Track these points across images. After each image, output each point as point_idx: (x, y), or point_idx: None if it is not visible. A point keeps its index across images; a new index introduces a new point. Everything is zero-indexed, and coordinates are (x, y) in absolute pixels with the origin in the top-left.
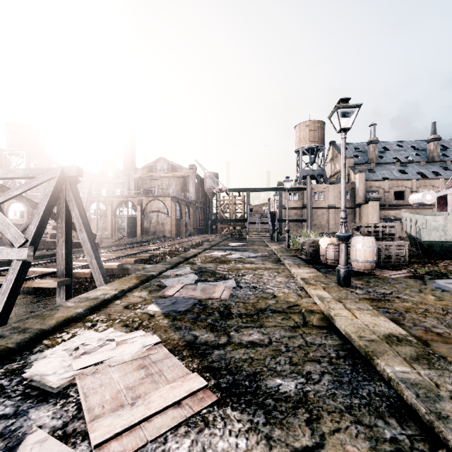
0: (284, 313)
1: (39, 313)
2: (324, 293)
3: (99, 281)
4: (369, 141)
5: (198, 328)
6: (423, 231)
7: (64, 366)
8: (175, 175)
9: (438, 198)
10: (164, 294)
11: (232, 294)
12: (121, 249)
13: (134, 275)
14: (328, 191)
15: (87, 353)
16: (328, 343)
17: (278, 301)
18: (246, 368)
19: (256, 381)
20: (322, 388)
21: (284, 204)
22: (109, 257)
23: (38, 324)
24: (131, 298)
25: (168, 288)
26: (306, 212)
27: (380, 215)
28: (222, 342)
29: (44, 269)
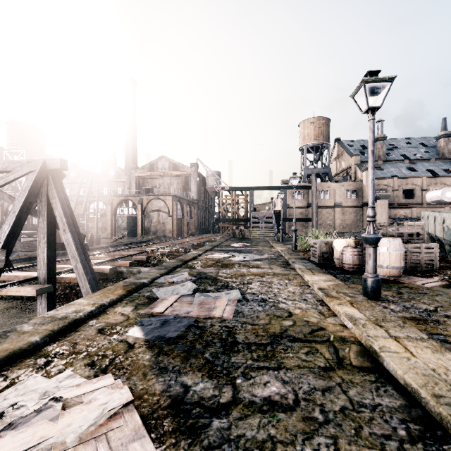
0: (307, 342)
1: None
2: (354, 311)
3: (85, 288)
4: (376, 138)
5: (190, 370)
6: None
7: None
8: (177, 174)
9: None
10: (152, 311)
11: (237, 311)
12: (118, 250)
13: (122, 283)
14: (333, 189)
15: (13, 426)
16: (385, 404)
17: (296, 321)
18: None
19: None
20: None
21: (289, 203)
22: (103, 259)
23: None
24: (111, 316)
25: (159, 301)
26: (311, 211)
27: (389, 214)
28: (224, 399)
29: (28, 273)
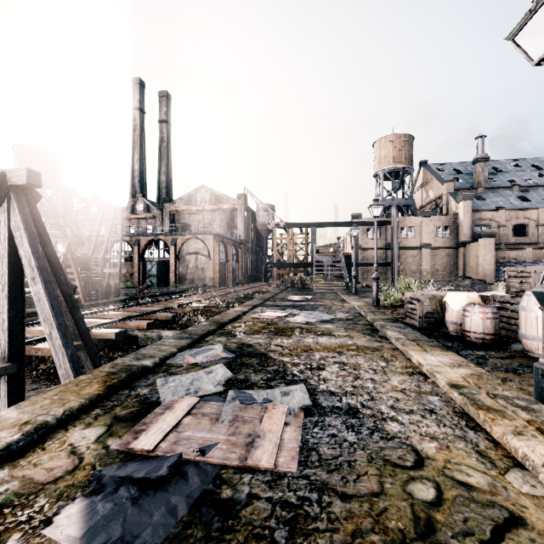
0: None
1: None
2: None
3: (64, 368)
4: (475, 159)
5: None
6: None
7: None
8: (220, 208)
9: None
10: (131, 446)
11: (306, 444)
12: (138, 304)
13: (108, 367)
14: (419, 225)
15: None
16: None
17: (441, 486)
18: None
19: None
20: None
21: (361, 243)
22: (115, 317)
23: None
24: (47, 456)
25: (157, 413)
26: (390, 253)
27: (495, 257)
28: None
29: None
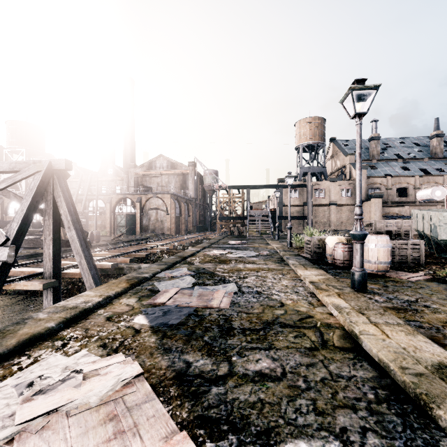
0: (296, 327)
1: (0, 329)
2: (340, 301)
3: (89, 283)
4: (370, 137)
5: (191, 350)
6: (440, 229)
7: (4, 417)
8: (174, 172)
9: None
10: (155, 302)
11: (233, 302)
12: (117, 247)
13: (125, 277)
14: (328, 188)
15: (43, 392)
16: (360, 375)
17: (287, 311)
18: (255, 419)
19: (270, 446)
20: None
21: (285, 201)
22: (104, 255)
23: None
24: (117, 306)
25: (161, 293)
26: (306, 209)
27: (382, 213)
28: (221, 372)
29: (33, 269)
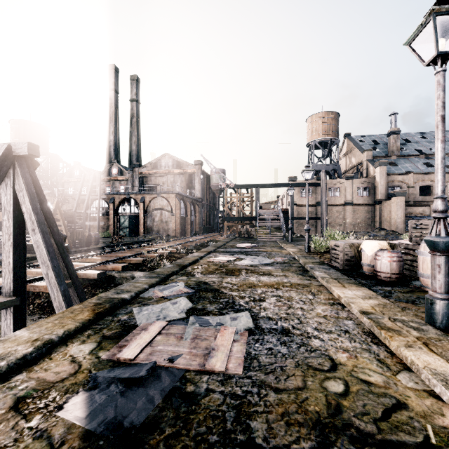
0: (389, 448)
1: None
2: (441, 363)
3: (58, 301)
4: (389, 132)
5: None
6: None
7: None
8: (180, 171)
9: None
10: (117, 356)
11: (249, 355)
12: (114, 251)
13: (95, 299)
14: (344, 186)
15: None
16: None
17: (348, 383)
18: None
19: None
20: None
21: (296, 201)
22: (96, 261)
23: None
24: (54, 364)
25: (135, 333)
26: (320, 209)
27: (405, 213)
28: None
29: (1, 280)
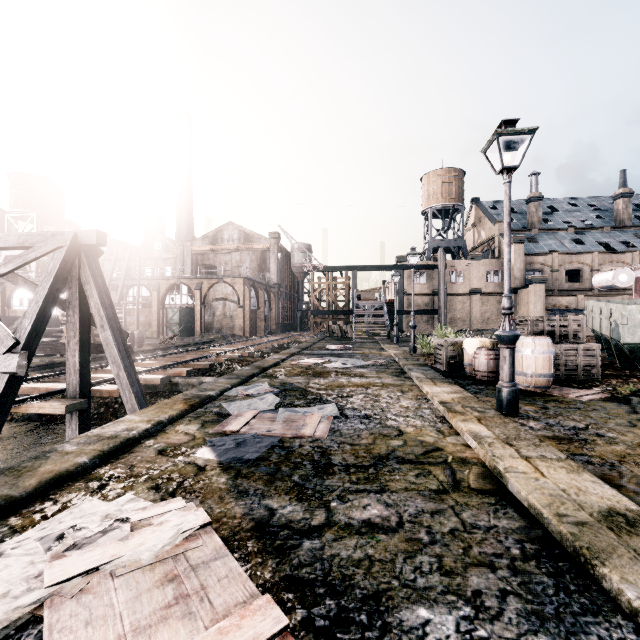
0: (418, 464)
1: (14, 465)
2: (481, 428)
3: (131, 404)
4: (528, 198)
5: (276, 494)
6: (623, 328)
7: (28, 578)
8: (250, 247)
9: (637, 279)
10: (224, 430)
11: (333, 429)
12: (169, 354)
13: (181, 395)
14: (469, 269)
15: (78, 547)
16: (502, 526)
17: (407, 441)
18: (361, 581)
19: (380, 613)
20: (508, 632)
21: (407, 289)
22: (150, 366)
23: (6, 487)
24: (172, 435)
25: (232, 418)
26: (437, 300)
27: (546, 305)
28: (316, 522)
29: (51, 385)
